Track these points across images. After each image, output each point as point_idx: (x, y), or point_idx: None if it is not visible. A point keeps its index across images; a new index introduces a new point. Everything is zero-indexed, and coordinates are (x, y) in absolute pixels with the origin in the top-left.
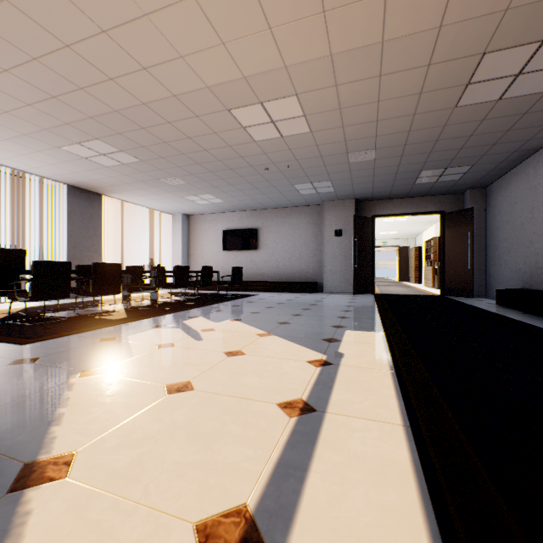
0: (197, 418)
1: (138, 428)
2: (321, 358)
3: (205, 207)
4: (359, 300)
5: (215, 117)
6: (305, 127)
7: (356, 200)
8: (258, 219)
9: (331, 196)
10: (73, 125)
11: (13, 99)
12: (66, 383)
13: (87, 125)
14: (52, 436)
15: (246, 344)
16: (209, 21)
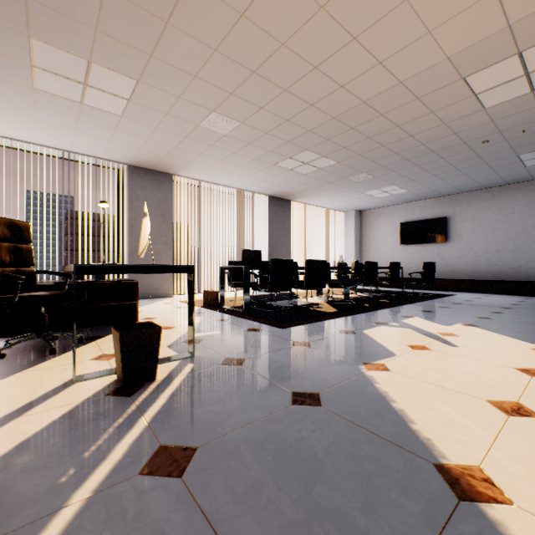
0: None
1: (530, 458)
2: None
3: (382, 200)
4: None
5: (439, 93)
6: None
7: None
8: (447, 206)
9: None
10: (292, 142)
11: (257, 132)
12: (363, 373)
13: (303, 138)
14: (423, 436)
15: (533, 360)
16: None
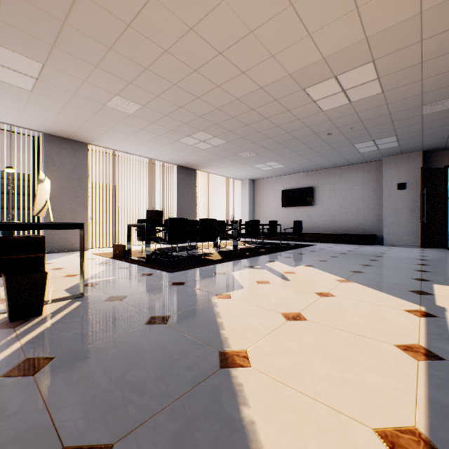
0: (323, 344)
1: (280, 343)
2: (419, 309)
3: (268, 172)
4: (431, 254)
5: (290, 98)
6: (377, 89)
7: (424, 152)
8: (313, 178)
9: (393, 151)
10: (188, 124)
11: (157, 114)
12: (211, 301)
13: (197, 122)
14: (224, 336)
15: (330, 287)
16: (300, 20)
